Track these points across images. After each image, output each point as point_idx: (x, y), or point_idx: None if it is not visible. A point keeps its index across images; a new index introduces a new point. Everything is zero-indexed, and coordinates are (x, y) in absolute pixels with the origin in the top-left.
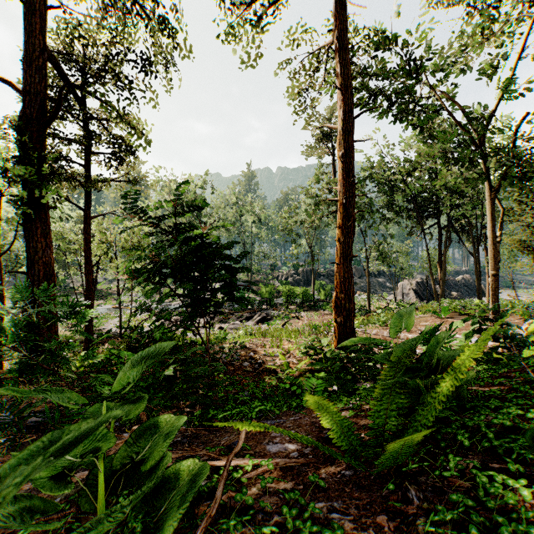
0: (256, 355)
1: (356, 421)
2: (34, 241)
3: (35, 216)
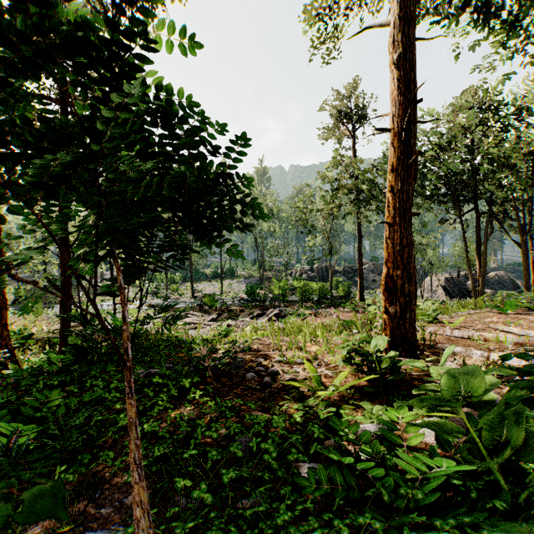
0: (267, 361)
1: None
2: None
3: None
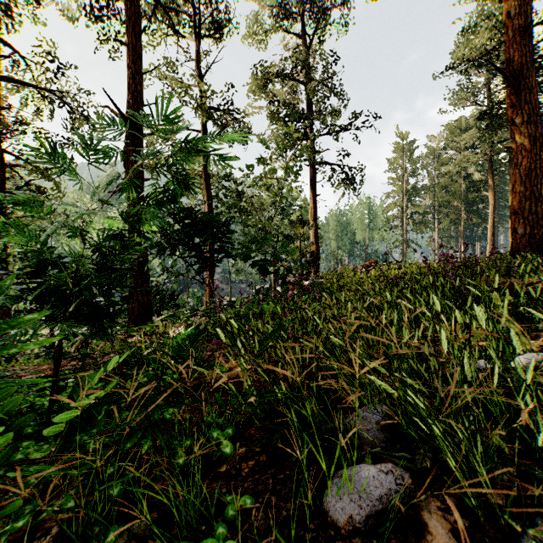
0: None
1: None
2: None
3: None
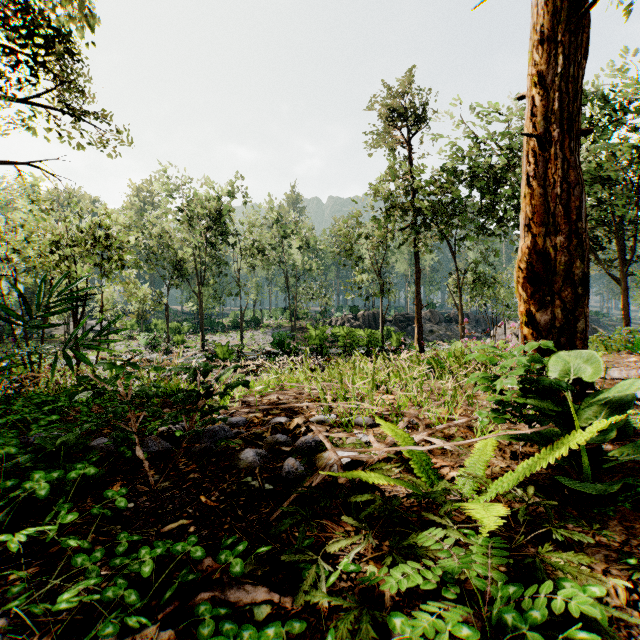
0: (295, 421)
1: None
2: None
3: None
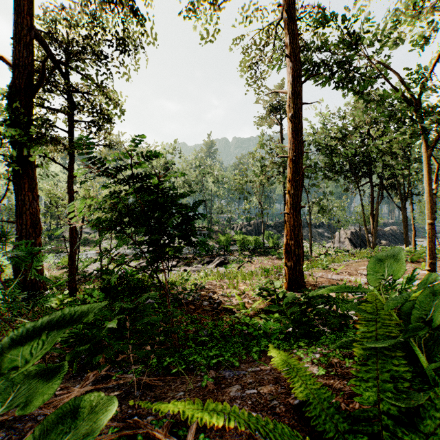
0: (215, 295)
1: (329, 383)
2: (22, 194)
3: (23, 173)
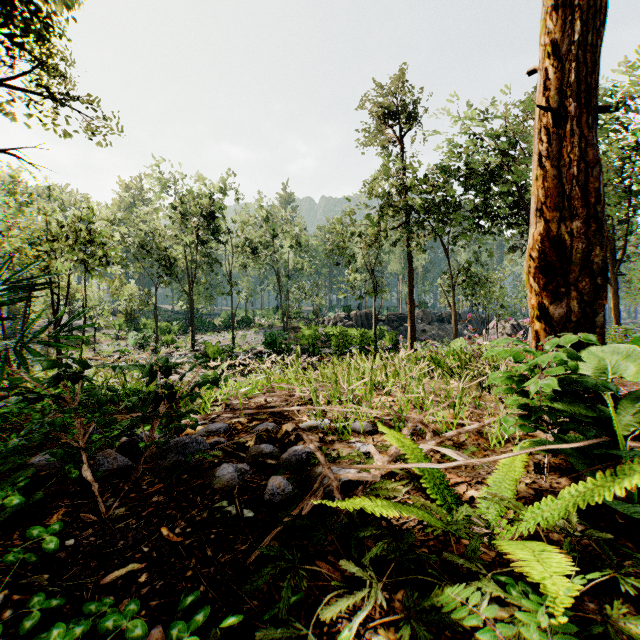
0: (283, 428)
1: None
2: None
3: None
